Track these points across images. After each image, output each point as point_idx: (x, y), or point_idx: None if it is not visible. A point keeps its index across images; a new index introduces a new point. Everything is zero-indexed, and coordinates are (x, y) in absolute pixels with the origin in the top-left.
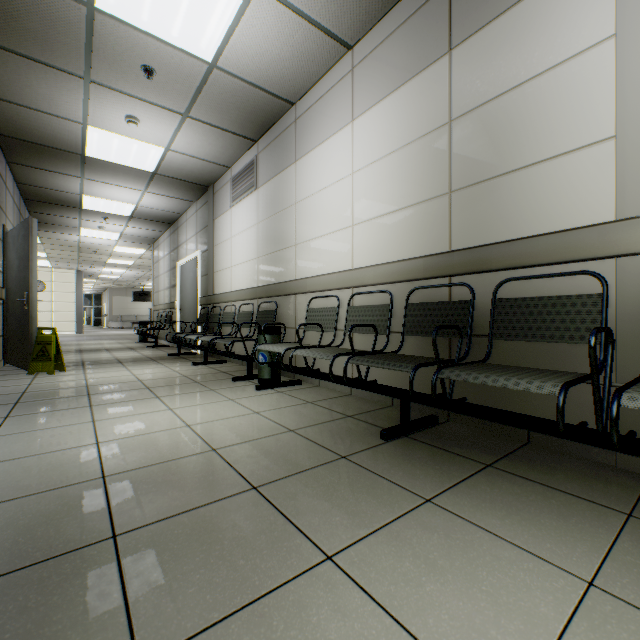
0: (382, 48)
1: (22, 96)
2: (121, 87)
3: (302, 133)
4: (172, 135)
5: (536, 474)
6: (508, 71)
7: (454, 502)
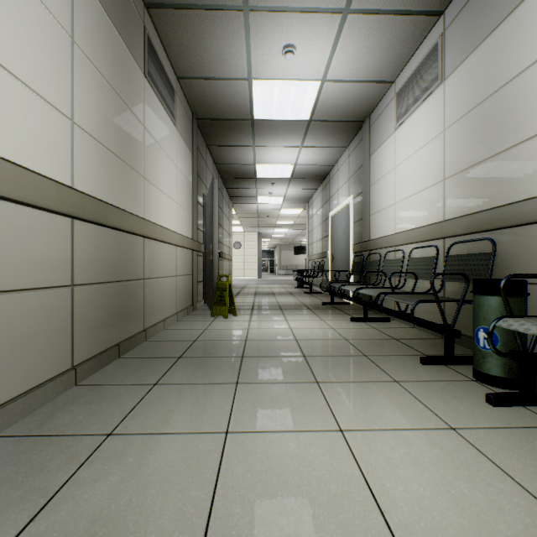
0: None
1: (203, 66)
2: (276, 1)
3: None
4: (328, 56)
5: None
6: None
7: None
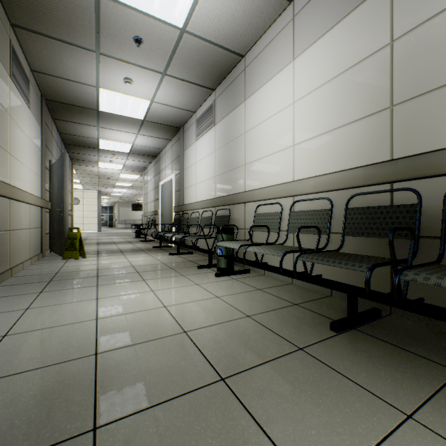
0: None
1: (58, 70)
2: (120, 56)
3: (250, 77)
4: (155, 90)
5: None
6: None
7: (442, 423)
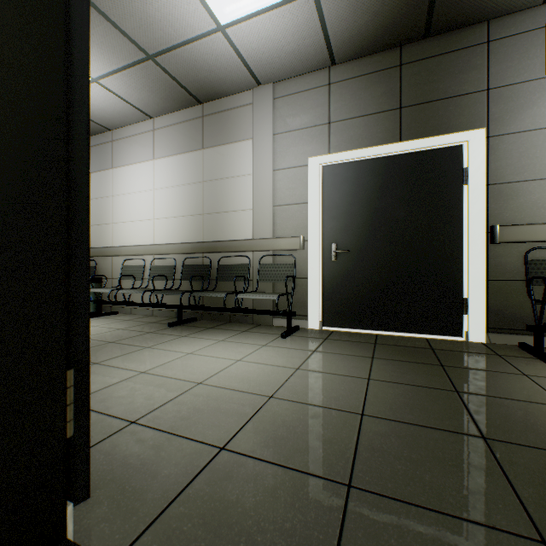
0: (171, 129)
1: None
2: None
3: (118, 152)
4: None
5: (225, 328)
6: (224, 170)
7: (193, 335)
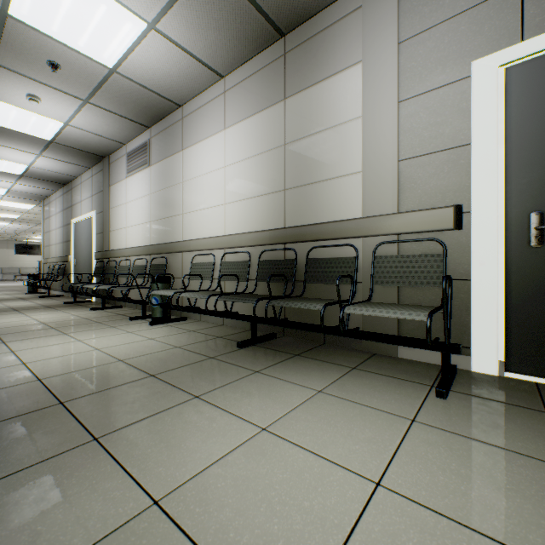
0: (244, 84)
1: None
2: (25, 72)
3: (187, 129)
4: (72, 114)
5: (320, 357)
6: (315, 121)
7: (271, 371)
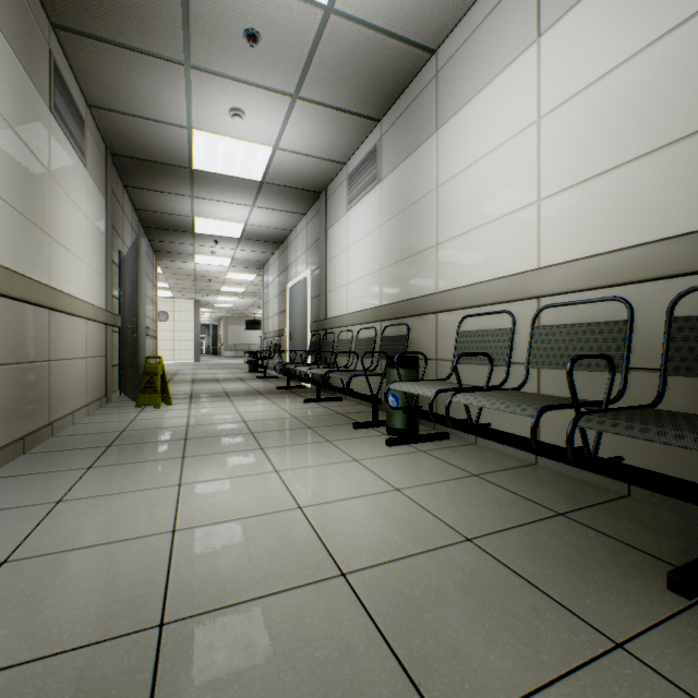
0: None
1: (127, 102)
2: (223, 69)
3: (447, 88)
4: (280, 128)
5: None
6: None
7: None
